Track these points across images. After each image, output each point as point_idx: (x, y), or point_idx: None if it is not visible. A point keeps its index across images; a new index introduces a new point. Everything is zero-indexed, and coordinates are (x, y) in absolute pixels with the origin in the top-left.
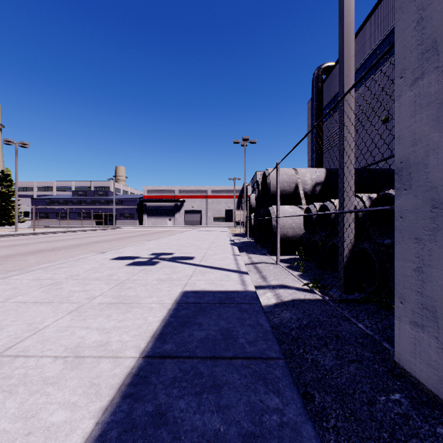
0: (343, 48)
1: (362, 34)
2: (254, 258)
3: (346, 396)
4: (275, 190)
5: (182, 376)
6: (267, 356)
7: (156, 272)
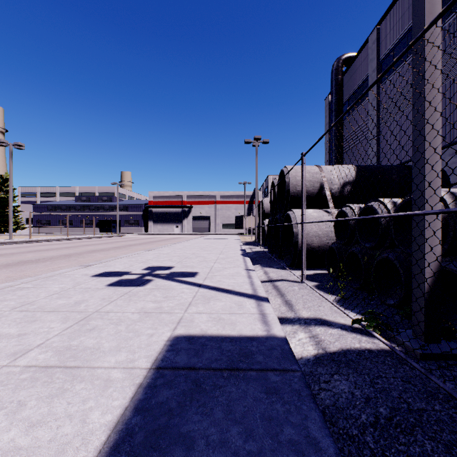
0: None
1: (390, 16)
2: (271, 273)
3: None
4: (296, 191)
5: None
6: None
7: (143, 297)
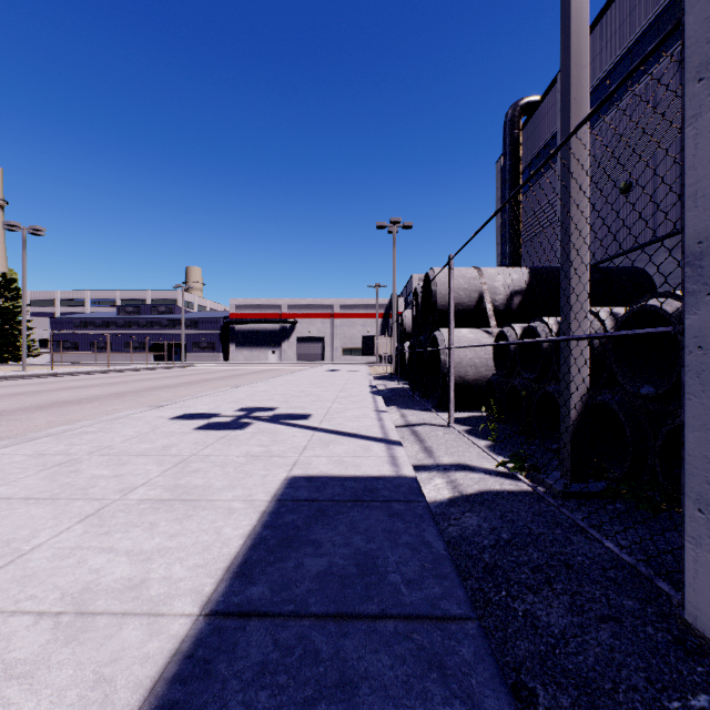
0: (569, 51)
1: None
2: (410, 416)
3: (600, 697)
4: (446, 303)
5: (279, 660)
6: (444, 614)
7: (245, 441)
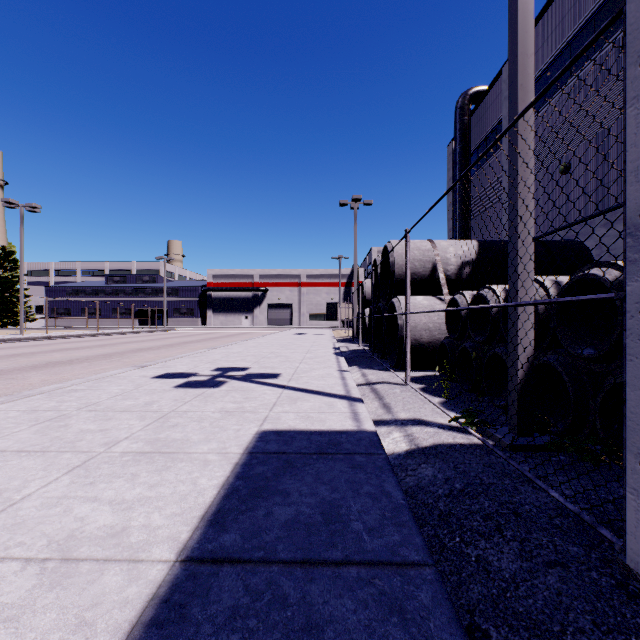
0: (516, 41)
1: None
2: (370, 375)
3: (549, 639)
4: (402, 273)
5: (249, 605)
6: (403, 560)
7: (220, 398)
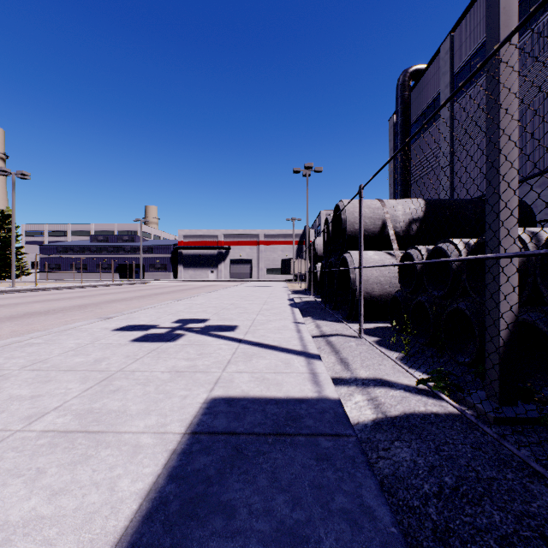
0: None
1: (466, 22)
2: (324, 327)
3: None
4: (354, 230)
5: None
6: None
7: (174, 354)
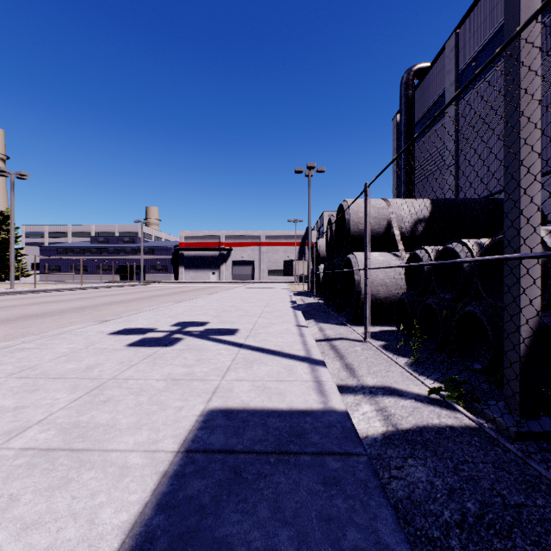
0: None
1: (471, 19)
2: (328, 330)
3: None
4: (358, 230)
5: None
6: None
7: (170, 360)
